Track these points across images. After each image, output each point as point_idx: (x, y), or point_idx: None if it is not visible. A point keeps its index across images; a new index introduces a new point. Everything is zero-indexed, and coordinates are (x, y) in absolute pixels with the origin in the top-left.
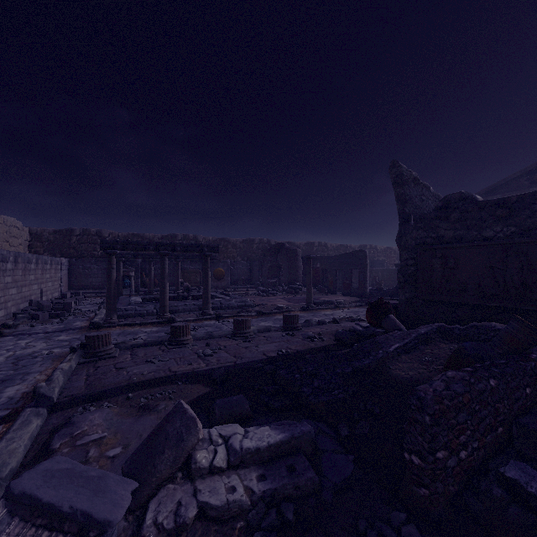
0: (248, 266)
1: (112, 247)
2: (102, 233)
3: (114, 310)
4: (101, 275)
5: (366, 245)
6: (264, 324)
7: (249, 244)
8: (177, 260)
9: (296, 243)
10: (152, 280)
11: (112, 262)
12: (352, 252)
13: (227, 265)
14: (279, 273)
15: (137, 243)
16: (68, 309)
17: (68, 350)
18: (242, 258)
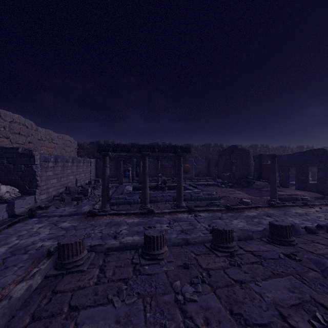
0: (207, 163)
1: (105, 150)
2: (115, 143)
3: (107, 200)
4: (113, 169)
5: (303, 146)
6: (237, 223)
7: (207, 147)
8: (157, 159)
9: (242, 146)
10: (141, 173)
11: (106, 161)
12: (309, 150)
13: (192, 162)
14: (232, 168)
15: (124, 146)
16: (86, 193)
17: (56, 244)
18: (202, 157)
